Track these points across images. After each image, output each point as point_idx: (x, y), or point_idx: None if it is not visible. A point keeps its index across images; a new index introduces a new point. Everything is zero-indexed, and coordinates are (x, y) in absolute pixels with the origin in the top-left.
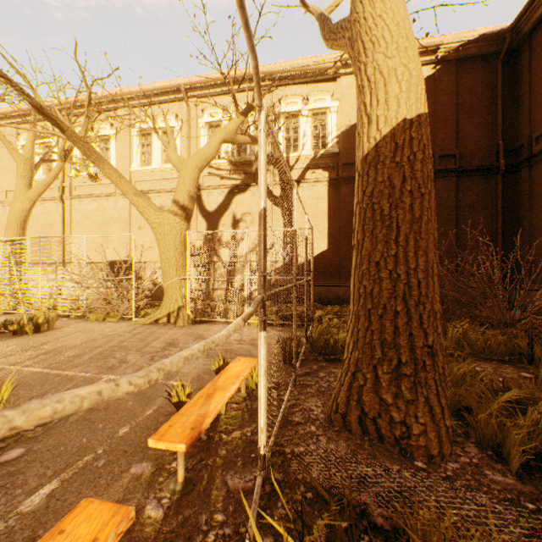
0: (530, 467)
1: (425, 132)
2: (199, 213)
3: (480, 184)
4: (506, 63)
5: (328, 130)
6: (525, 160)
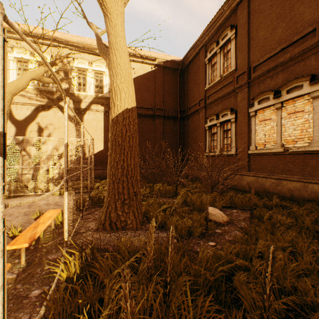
0: (162, 226)
1: (135, 114)
2: (8, 120)
3: (172, 123)
4: (180, 75)
5: (104, 84)
6: (186, 116)
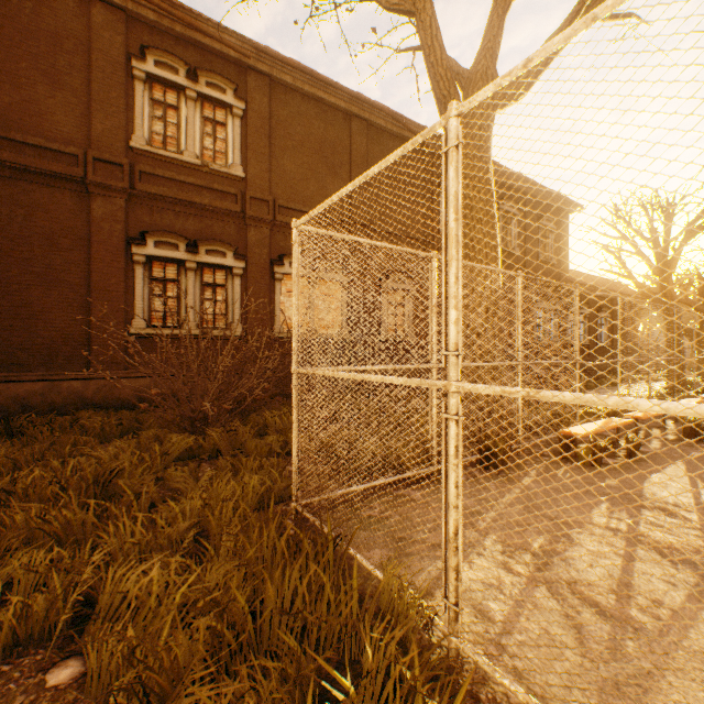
0: None
1: None
2: None
3: None
4: None
5: None
6: None
